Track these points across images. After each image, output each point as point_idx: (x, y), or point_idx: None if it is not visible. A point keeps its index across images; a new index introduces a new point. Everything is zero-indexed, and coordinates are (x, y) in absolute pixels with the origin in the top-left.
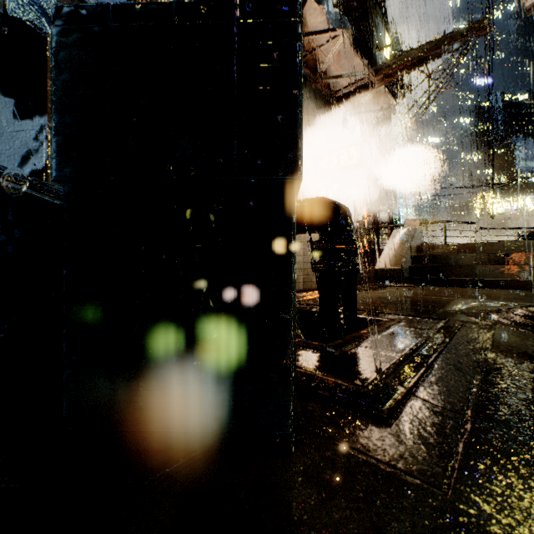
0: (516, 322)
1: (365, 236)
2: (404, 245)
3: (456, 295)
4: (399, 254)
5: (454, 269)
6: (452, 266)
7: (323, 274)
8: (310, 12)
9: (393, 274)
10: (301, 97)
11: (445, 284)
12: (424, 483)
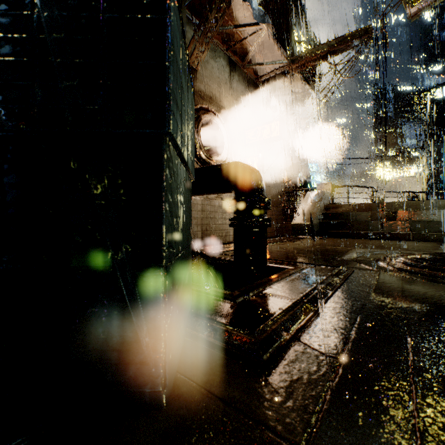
0: (397, 268)
1: (285, 197)
2: (315, 205)
3: (354, 246)
4: (311, 212)
5: (354, 224)
6: (353, 222)
7: (237, 229)
8: (238, 7)
9: (306, 228)
10: (170, 50)
11: (347, 237)
12: (284, 440)
